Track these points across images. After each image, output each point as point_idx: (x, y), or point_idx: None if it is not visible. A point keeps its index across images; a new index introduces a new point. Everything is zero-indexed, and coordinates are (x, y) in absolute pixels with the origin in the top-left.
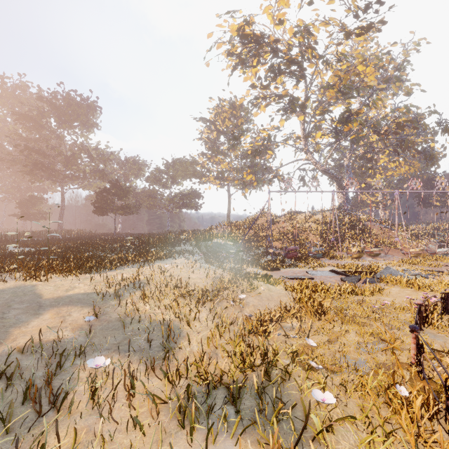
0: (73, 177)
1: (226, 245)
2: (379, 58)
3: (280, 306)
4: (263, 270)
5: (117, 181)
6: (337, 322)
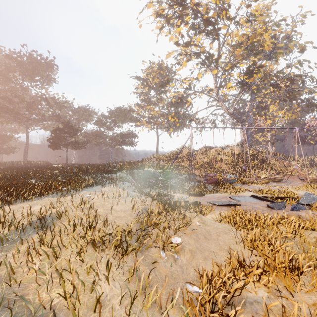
0: (35, 120)
1: (155, 173)
2: (276, 24)
3: (230, 256)
4: (189, 195)
5: (69, 122)
6: None
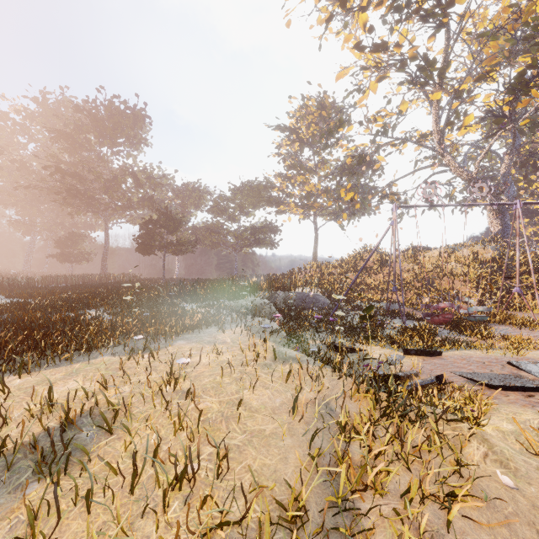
0: (117, 208)
1: (317, 298)
2: None
3: None
4: (405, 353)
5: (167, 209)
6: None
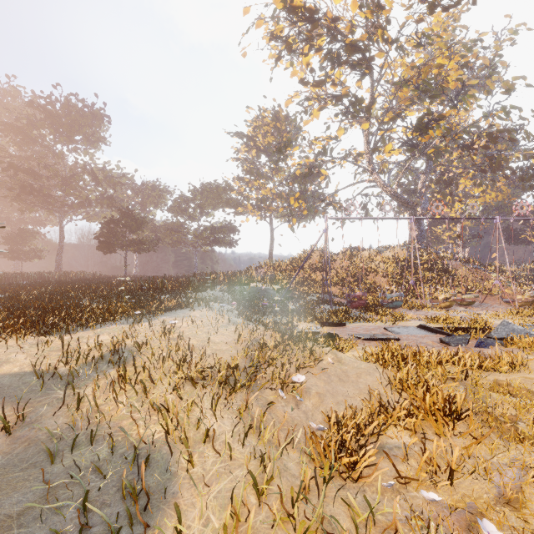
0: (74, 205)
1: (268, 291)
2: (467, 47)
3: (370, 398)
4: (322, 325)
5: (129, 209)
6: (489, 437)
